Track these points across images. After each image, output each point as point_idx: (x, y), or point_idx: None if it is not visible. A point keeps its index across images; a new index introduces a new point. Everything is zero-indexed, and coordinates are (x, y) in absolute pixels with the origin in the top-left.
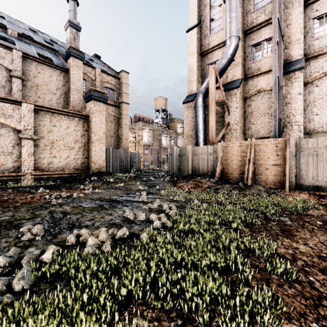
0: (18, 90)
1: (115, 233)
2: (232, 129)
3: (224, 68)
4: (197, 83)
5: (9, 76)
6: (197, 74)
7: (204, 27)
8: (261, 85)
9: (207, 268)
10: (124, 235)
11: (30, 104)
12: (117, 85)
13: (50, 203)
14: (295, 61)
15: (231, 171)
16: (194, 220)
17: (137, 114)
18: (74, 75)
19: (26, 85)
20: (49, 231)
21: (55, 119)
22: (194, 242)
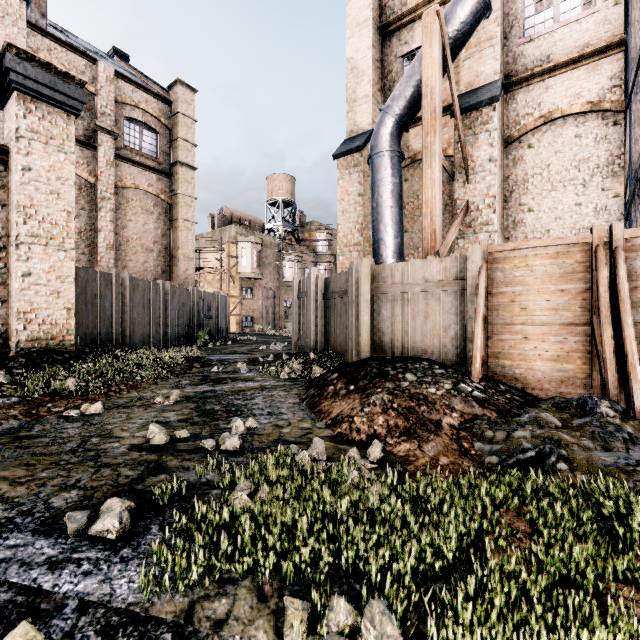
0: None
1: None
2: (476, 221)
3: (460, 33)
4: (374, 105)
5: None
6: (374, 80)
7: None
8: (555, 101)
9: None
10: None
11: None
12: (165, 119)
13: None
14: None
15: (519, 348)
16: None
17: (227, 209)
18: None
19: None
20: None
21: None
22: None
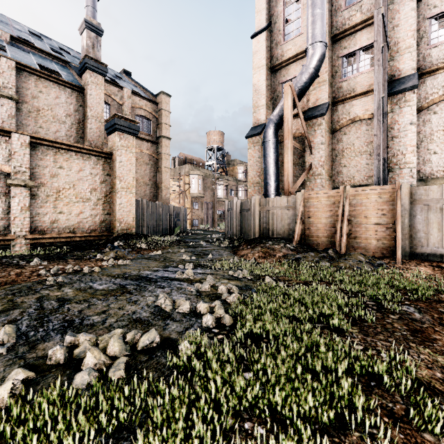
0: (9, 116)
1: (138, 338)
2: (315, 173)
3: (304, 87)
4: (267, 109)
5: None
6: (267, 97)
7: (275, 31)
8: (356, 112)
9: (301, 418)
10: (152, 344)
11: (24, 136)
12: (154, 113)
13: (45, 283)
14: (405, 77)
15: (315, 233)
16: (269, 313)
17: (183, 154)
18: (91, 96)
19: (22, 109)
20: (27, 335)
21: (62, 158)
22: (272, 361)
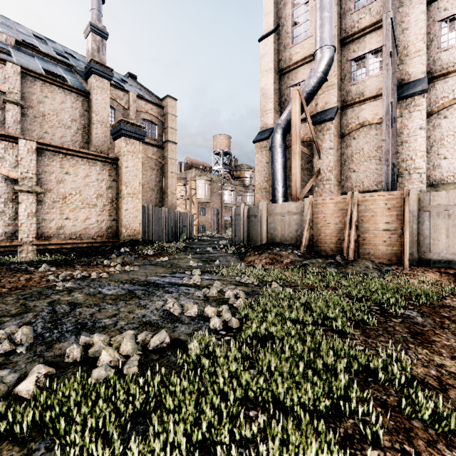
0: (15, 121)
1: (148, 339)
2: (324, 178)
3: (312, 91)
4: (274, 114)
5: (1, 102)
6: (274, 101)
7: (283, 34)
8: (366, 116)
9: (301, 408)
10: (162, 344)
11: (30, 142)
12: (160, 117)
13: (55, 288)
14: (414, 81)
15: (323, 239)
16: (274, 317)
17: (189, 159)
18: (97, 101)
19: (27, 115)
20: (43, 336)
21: (69, 164)
22: (276, 359)
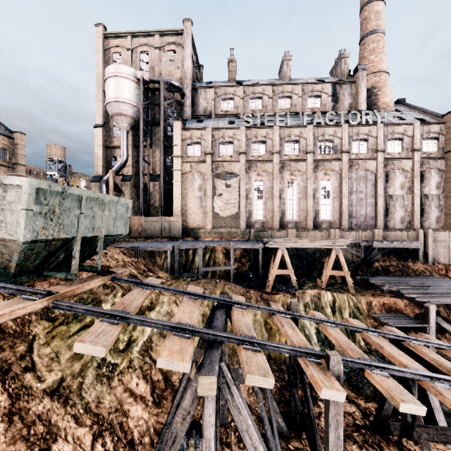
0: None
1: None
2: None
3: (119, 170)
4: (103, 168)
5: None
6: (103, 161)
7: (108, 128)
8: (144, 181)
9: None
10: None
11: None
12: (11, 145)
13: None
14: (157, 175)
15: None
16: None
17: None
18: None
19: None
20: None
21: None
22: None
